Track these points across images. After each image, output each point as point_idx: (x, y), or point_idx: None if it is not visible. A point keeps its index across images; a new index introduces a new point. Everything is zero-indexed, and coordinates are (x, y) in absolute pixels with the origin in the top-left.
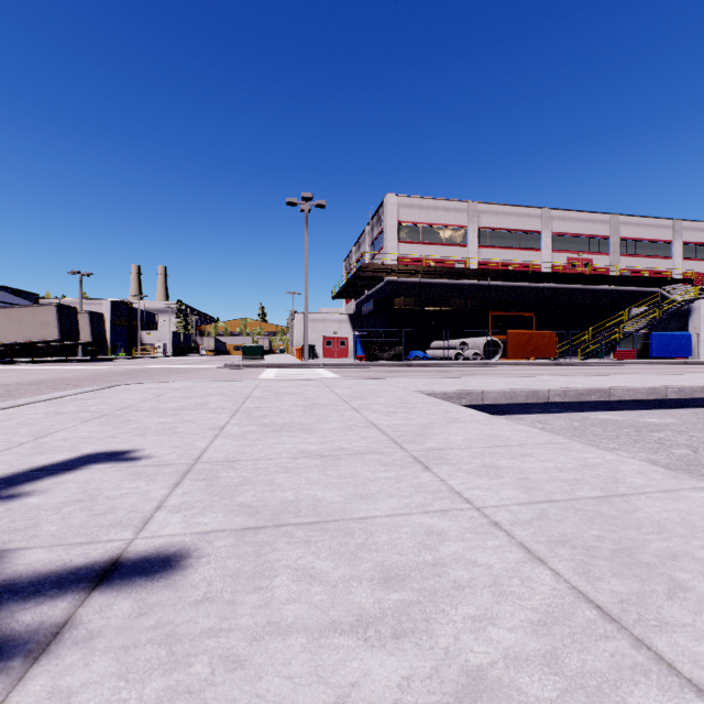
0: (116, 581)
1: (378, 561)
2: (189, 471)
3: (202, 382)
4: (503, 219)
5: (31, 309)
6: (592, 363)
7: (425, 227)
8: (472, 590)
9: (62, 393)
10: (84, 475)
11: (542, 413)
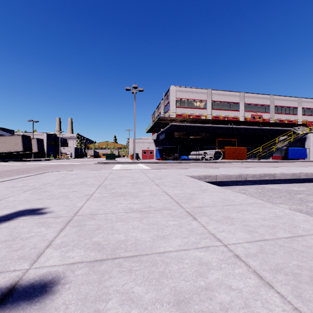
0: (8, 305)
1: (172, 286)
2: (70, 221)
3: (86, 170)
4: (222, 97)
5: (10, 137)
6: (262, 161)
7: (188, 100)
8: (233, 311)
9: (18, 176)
10: (13, 224)
11: (243, 185)
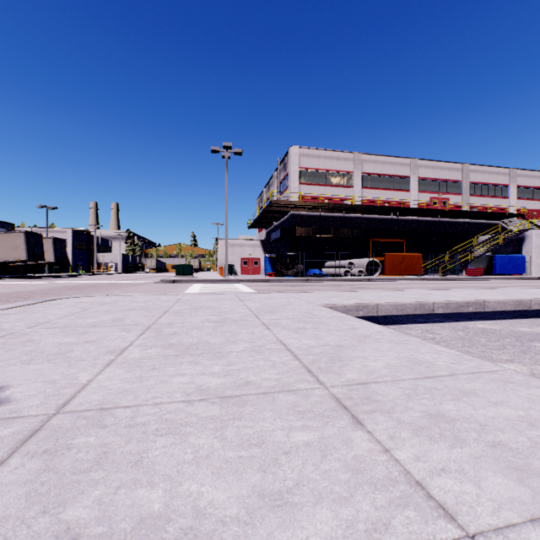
0: None
1: None
2: (36, 432)
3: (132, 296)
4: (381, 166)
5: (3, 235)
6: (451, 278)
7: (320, 172)
8: None
9: None
10: None
11: (427, 322)
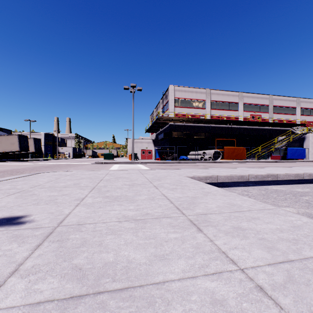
0: None
1: None
2: (51, 233)
3: (81, 171)
4: (221, 97)
5: (6, 137)
6: (262, 161)
7: (186, 100)
8: None
9: (8, 177)
10: None
11: (245, 186)
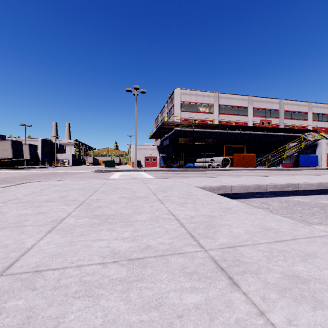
0: None
1: None
2: None
3: (76, 180)
4: (230, 101)
5: None
6: (273, 169)
7: (193, 104)
8: None
9: None
10: None
11: (262, 197)
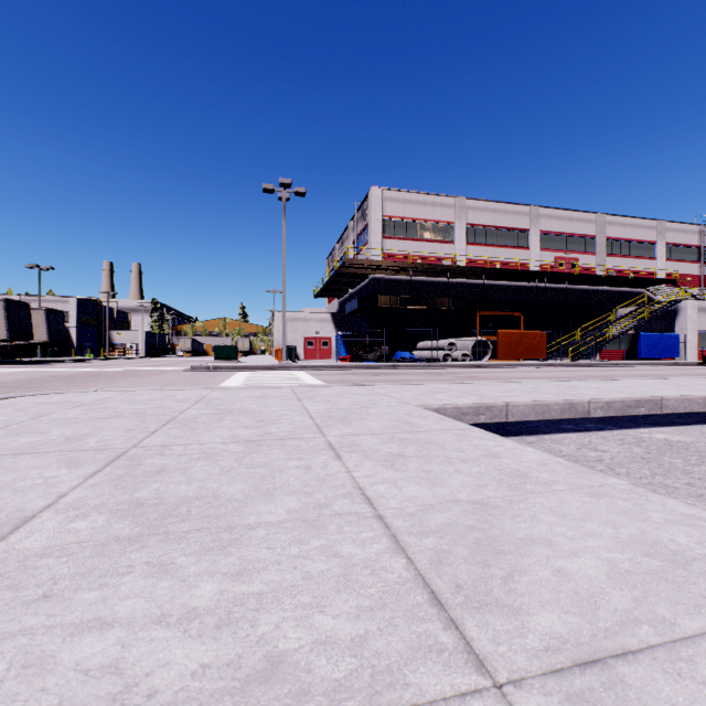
0: None
1: None
2: None
3: (134, 391)
4: (490, 216)
5: None
6: (585, 364)
7: (411, 222)
8: None
9: None
10: None
11: (579, 430)
